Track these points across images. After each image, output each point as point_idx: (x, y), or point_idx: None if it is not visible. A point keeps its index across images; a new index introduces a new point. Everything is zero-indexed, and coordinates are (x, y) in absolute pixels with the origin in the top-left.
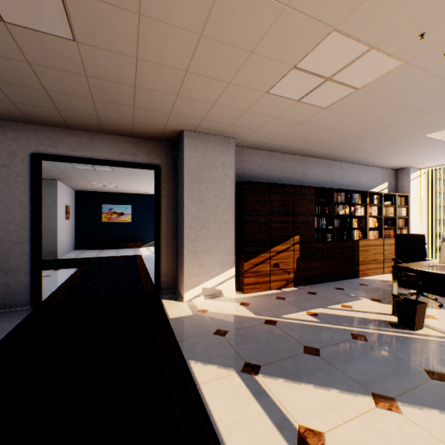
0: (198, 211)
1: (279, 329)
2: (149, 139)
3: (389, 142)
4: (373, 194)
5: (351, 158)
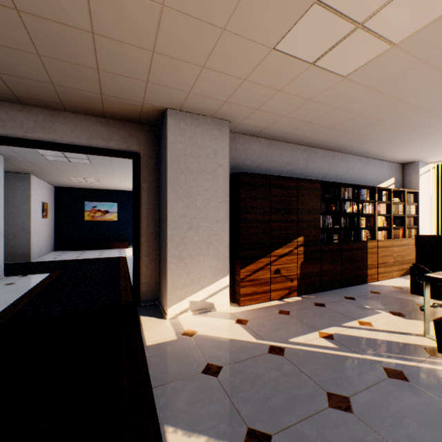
0: (185, 207)
1: (288, 363)
2: (125, 121)
3: (407, 128)
4: (380, 190)
5: (358, 150)
